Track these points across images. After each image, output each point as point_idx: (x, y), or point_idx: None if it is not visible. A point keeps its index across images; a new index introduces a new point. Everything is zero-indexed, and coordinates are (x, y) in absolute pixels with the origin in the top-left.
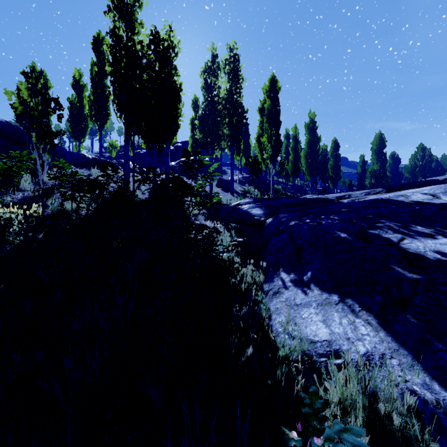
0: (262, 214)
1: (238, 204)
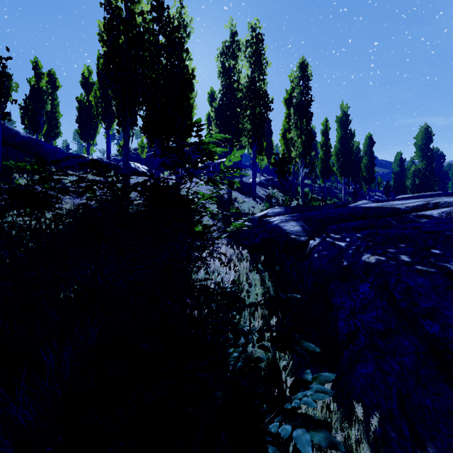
0: (301, 230)
1: (265, 215)
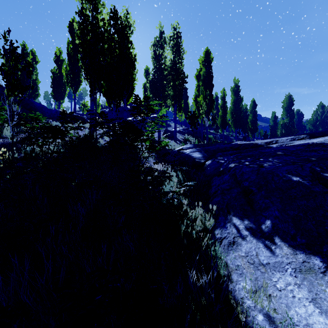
0: (202, 157)
1: (181, 149)
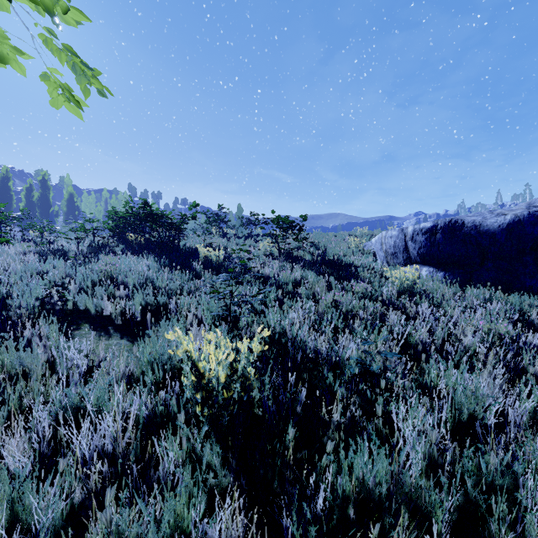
0: None
1: None
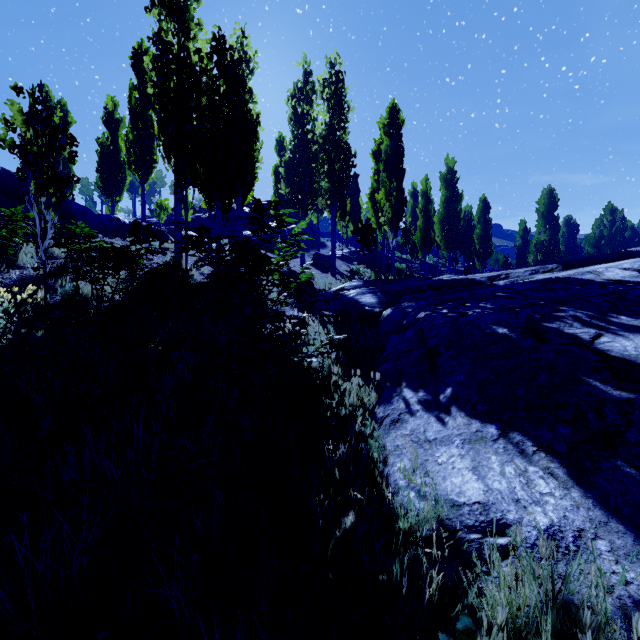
0: (377, 302)
1: (341, 288)
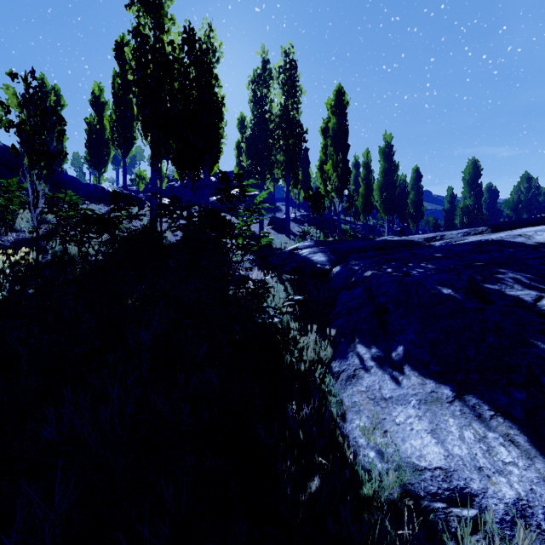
0: (327, 260)
1: (295, 248)
